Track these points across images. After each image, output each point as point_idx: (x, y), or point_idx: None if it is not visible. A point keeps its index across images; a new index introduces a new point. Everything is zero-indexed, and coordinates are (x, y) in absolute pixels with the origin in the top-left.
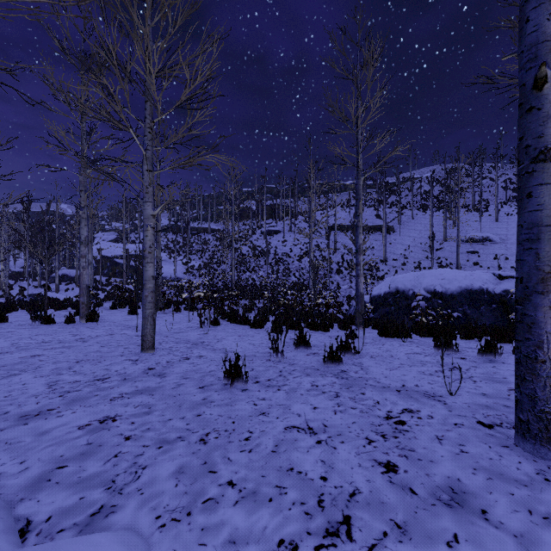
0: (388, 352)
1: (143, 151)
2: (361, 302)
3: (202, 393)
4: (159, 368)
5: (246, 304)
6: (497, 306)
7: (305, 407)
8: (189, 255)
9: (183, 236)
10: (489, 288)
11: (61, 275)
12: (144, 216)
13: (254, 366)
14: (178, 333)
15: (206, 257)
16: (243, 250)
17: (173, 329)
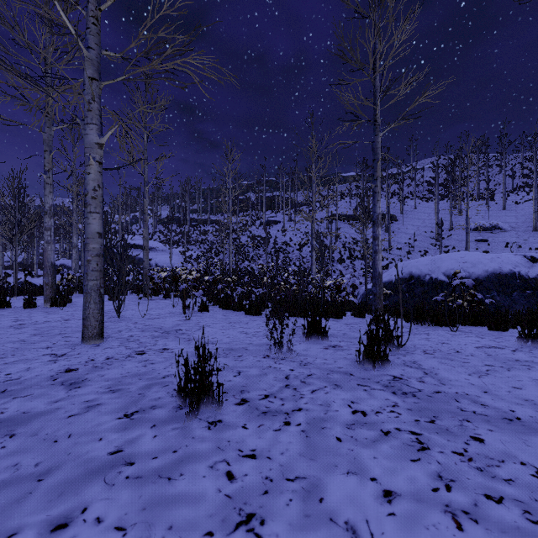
0: (446, 345)
1: (82, 47)
2: (379, 284)
3: (122, 430)
4: (83, 370)
5: (243, 291)
6: (532, 292)
7: (360, 491)
8: (188, 245)
9: (183, 227)
10: (521, 272)
11: (59, 264)
12: (85, 144)
13: (242, 366)
14: (153, 319)
15: (204, 247)
16: (242, 240)
17: (149, 314)
